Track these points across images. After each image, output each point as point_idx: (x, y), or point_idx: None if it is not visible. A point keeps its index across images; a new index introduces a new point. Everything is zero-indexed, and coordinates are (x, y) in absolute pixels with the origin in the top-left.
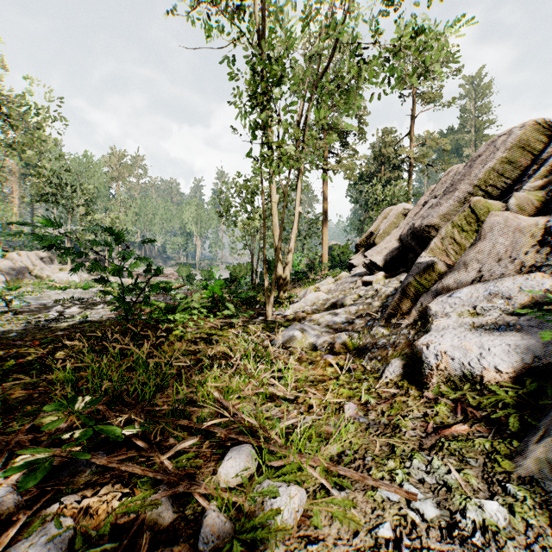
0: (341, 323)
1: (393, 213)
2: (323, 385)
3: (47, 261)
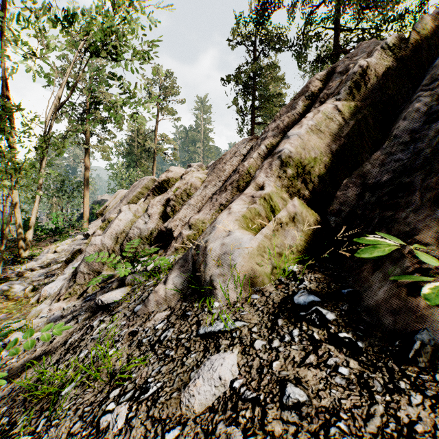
0: (40, 277)
1: (119, 196)
2: (0, 311)
3: None
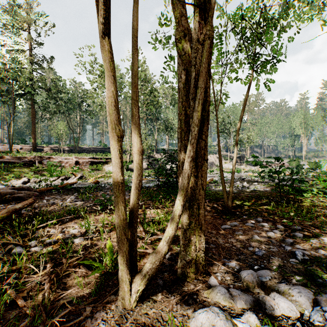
0: None
1: None
2: None
3: None
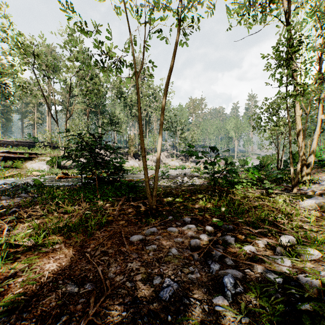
0: None
1: None
2: None
3: (166, 156)
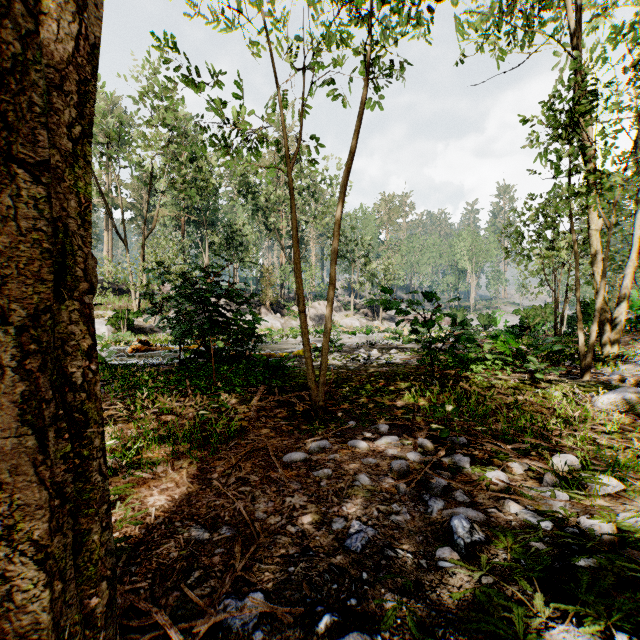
0: None
1: None
2: None
3: (336, 309)
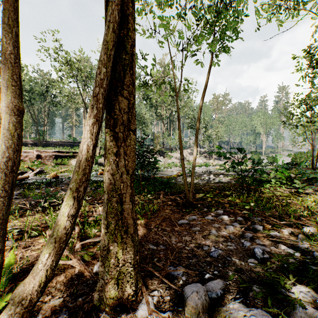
0: None
1: None
2: None
3: (190, 154)
